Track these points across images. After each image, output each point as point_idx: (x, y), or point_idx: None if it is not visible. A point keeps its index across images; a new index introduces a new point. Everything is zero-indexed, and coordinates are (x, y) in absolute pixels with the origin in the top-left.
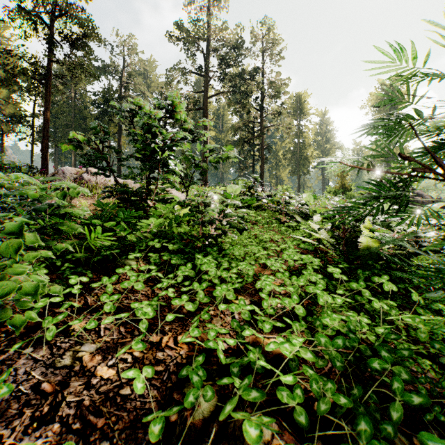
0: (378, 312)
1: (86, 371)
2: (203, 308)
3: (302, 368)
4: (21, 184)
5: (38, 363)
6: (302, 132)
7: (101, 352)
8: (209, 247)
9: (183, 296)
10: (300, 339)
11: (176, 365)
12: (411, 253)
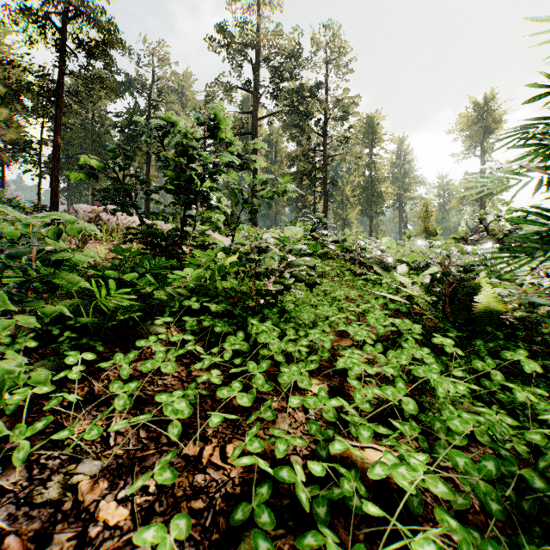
0: (518, 405)
1: (82, 511)
2: (261, 398)
3: (434, 513)
4: (12, 223)
5: (6, 498)
6: (374, 163)
7: (109, 474)
8: (267, 309)
9: (234, 383)
10: (420, 457)
11: (225, 497)
12: (547, 316)
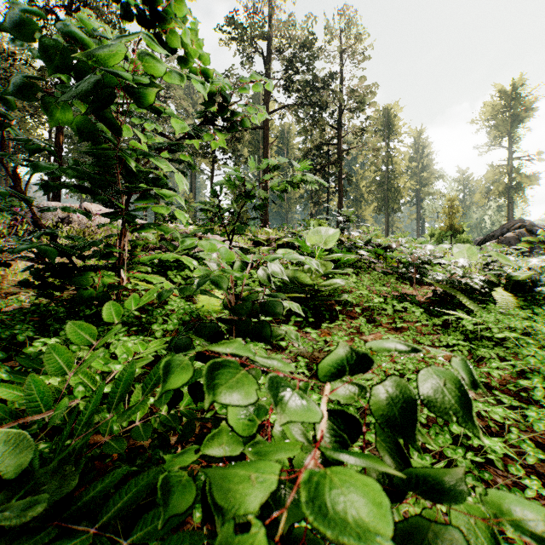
0: None
1: None
2: None
3: None
4: None
5: None
6: (391, 157)
7: None
8: None
9: None
10: None
11: None
12: None
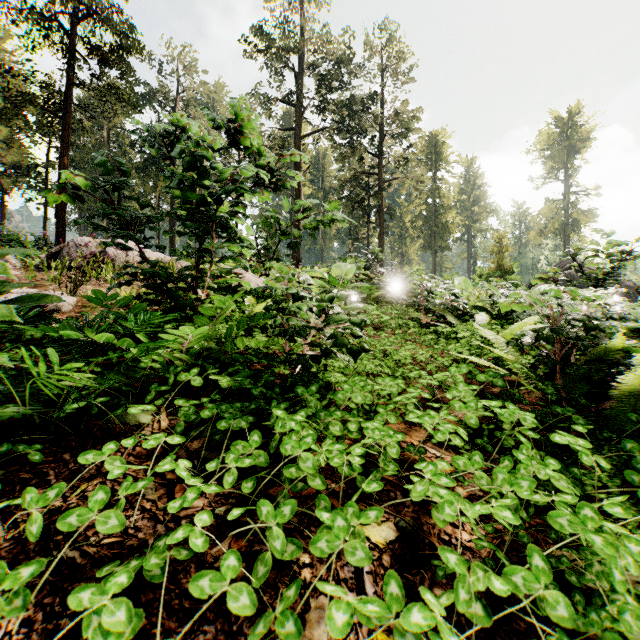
0: None
1: None
2: None
3: None
4: None
5: None
6: (438, 188)
7: None
8: (301, 386)
9: (227, 559)
10: None
11: None
12: None
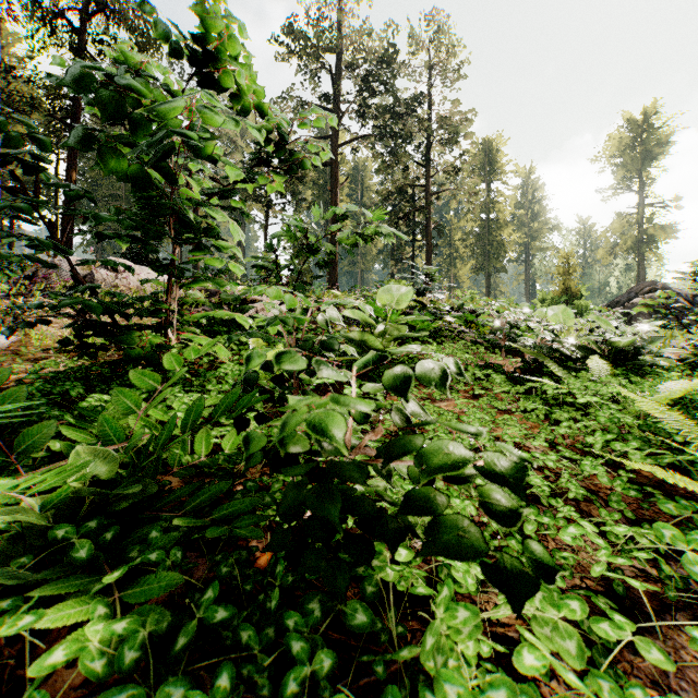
0: None
1: None
2: None
3: None
4: None
5: None
6: (493, 202)
7: None
8: None
9: None
10: None
11: None
12: None
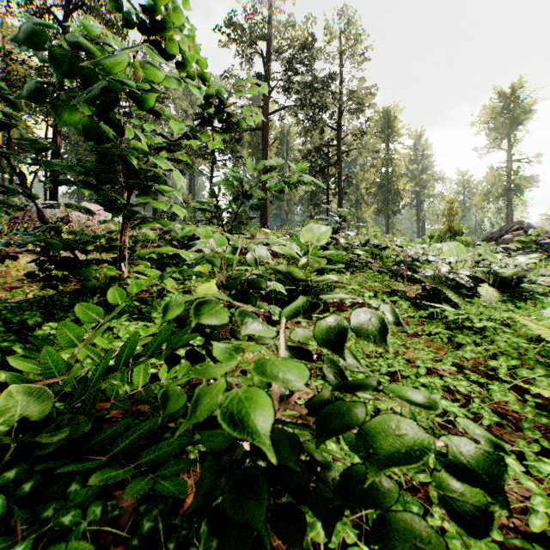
0: None
1: None
2: None
3: None
4: None
5: None
6: (391, 158)
7: None
8: None
9: None
10: None
11: None
12: None
